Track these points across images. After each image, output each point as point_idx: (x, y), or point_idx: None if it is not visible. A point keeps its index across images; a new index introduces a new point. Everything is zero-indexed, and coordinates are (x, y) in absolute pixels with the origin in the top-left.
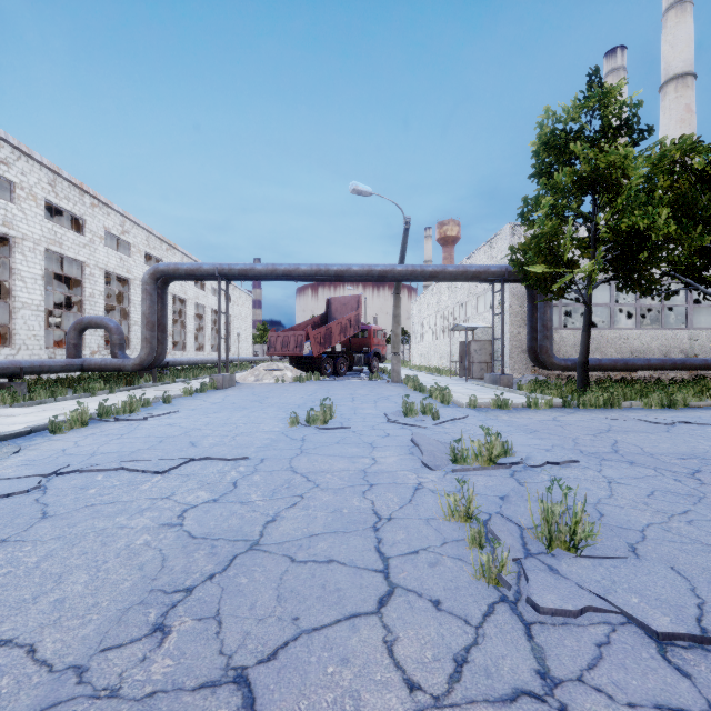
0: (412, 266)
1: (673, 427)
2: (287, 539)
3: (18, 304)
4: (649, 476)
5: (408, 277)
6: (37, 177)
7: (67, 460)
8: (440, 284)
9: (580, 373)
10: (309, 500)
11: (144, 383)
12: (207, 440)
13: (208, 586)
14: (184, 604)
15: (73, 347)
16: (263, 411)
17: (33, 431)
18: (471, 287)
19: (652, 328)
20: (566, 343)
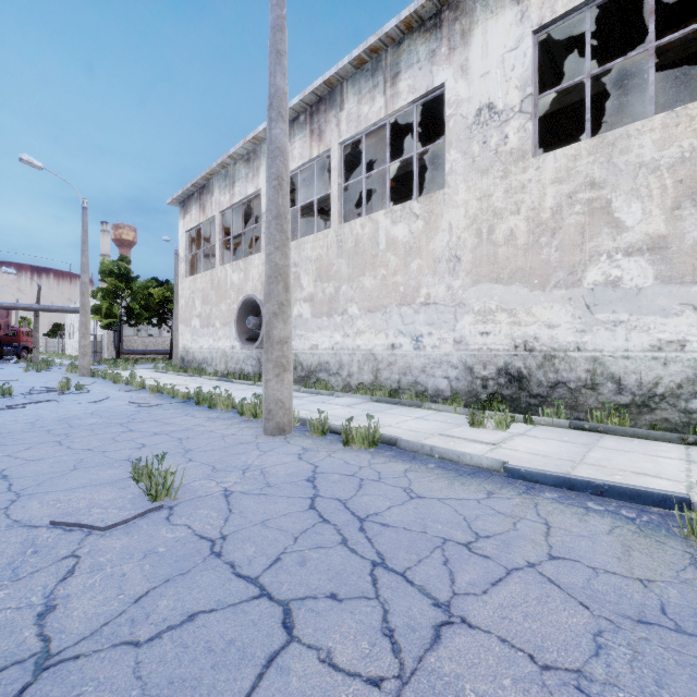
0: (44, 306)
1: None
2: None
3: None
4: None
5: (41, 311)
6: None
7: None
8: None
9: (117, 355)
10: None
11: None
12: None
13: None
14: None
15: None
16: None
17: None
18: None
19: None
20: (137, 343)
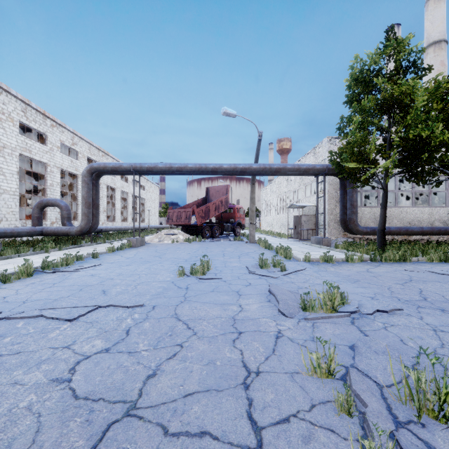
0: (263, 164)
1: None
2: (163, 400)
3: (0, 191)
4: None
5: (260, 172)
6: (13, 106)
7: (2, 307)
8: (280, 178)
9: (379, 237)
10: (187, 350)
11: (85, 243)
12: (115, 288)
13: None
14: None
15: (36, 219)
16: (161, 264)
17: None
18: (301, 179)
19: (423, 206)
20: (365, 217)
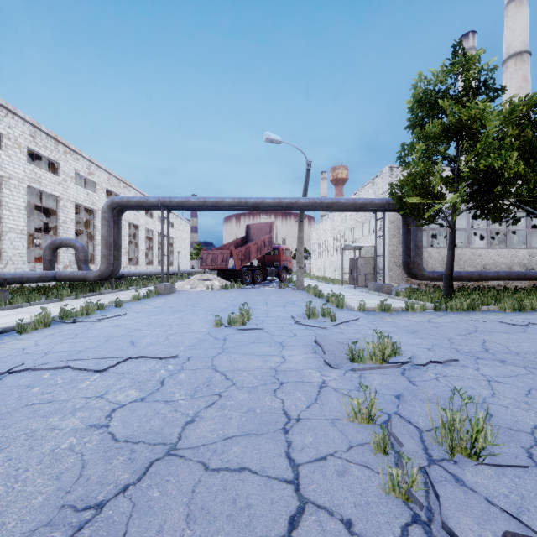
0: (313, 198)
1: (528, 327)
2: (202, 442)
3: (5, 229)
4: (521, 374)
5: (309, 207)
6: (21, 130)
7: (23, 358)
8: (334, 214)
9: (446, 283)
10: (226, 399)
11: (104, 290)
12: (145, 339)
13: (119, 501)
14: (91, 526)
15: (48, 262)
16: (194, 314)
17: (3, 331)
18: (358, 215)
19: (500, 247)
20: (432, 259)
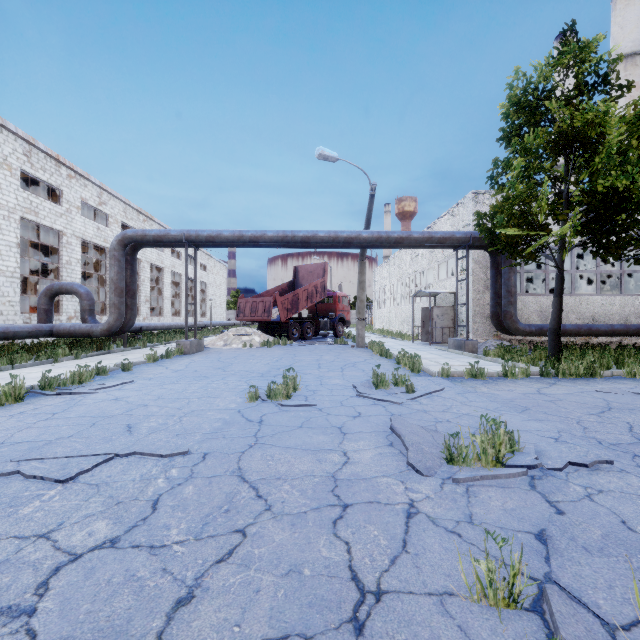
0: (378, 232)
1: None
2: None
3: None
4: None
5: (373, 243)
6: (11, 147)
7: None
8: (401, 253)
9: (552, 340)
10: (253, 542)
11: (116, 348)
12: (148, 422)
13: None
14: None
15: (44, 312)
16: (224, 381)
17: None
18: (432, 255)
19: (612, 294)
20: (527, 309)
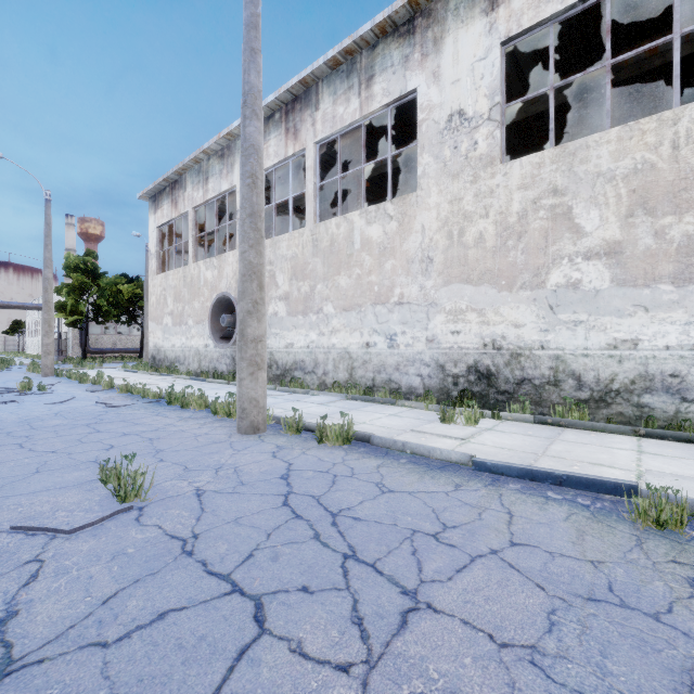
0: (2, 302)
1: None
2: None
3: None
4: None
5: None
6: None
7: None
8: None
9: (83, 354)
10: None
11: None
12: None
13: None
14: None
15: None
16: None
17: None
18: None
19: None
20: (105, 341)
